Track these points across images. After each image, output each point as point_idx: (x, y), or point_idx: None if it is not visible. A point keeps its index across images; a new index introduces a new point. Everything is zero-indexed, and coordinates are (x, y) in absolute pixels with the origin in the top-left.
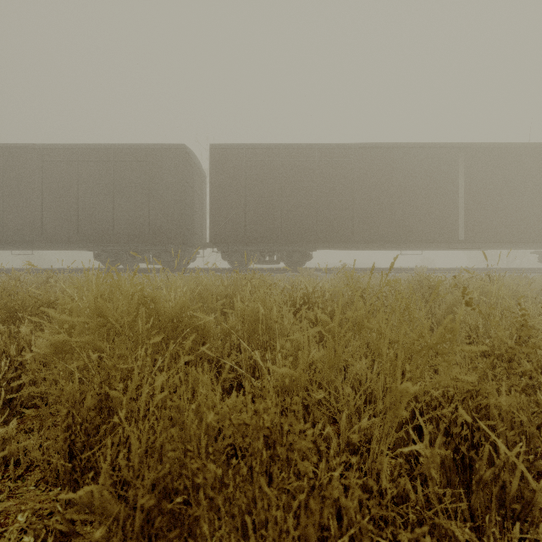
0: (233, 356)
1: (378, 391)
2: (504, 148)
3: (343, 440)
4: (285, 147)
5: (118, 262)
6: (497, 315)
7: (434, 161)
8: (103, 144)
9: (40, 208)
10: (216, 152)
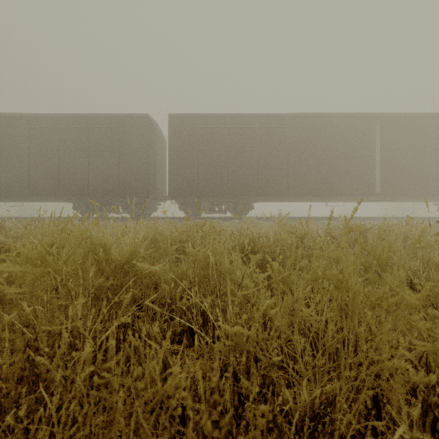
0: (184, 300)
1: (342, 350)
2: (413, 117)
3: (307, 416)
4: (231, 116)
5: (93, 211)
6: (436, 260)
7: (355, 128)
8: (80, 114)
9: (27, 167)
10: (174, 121)
